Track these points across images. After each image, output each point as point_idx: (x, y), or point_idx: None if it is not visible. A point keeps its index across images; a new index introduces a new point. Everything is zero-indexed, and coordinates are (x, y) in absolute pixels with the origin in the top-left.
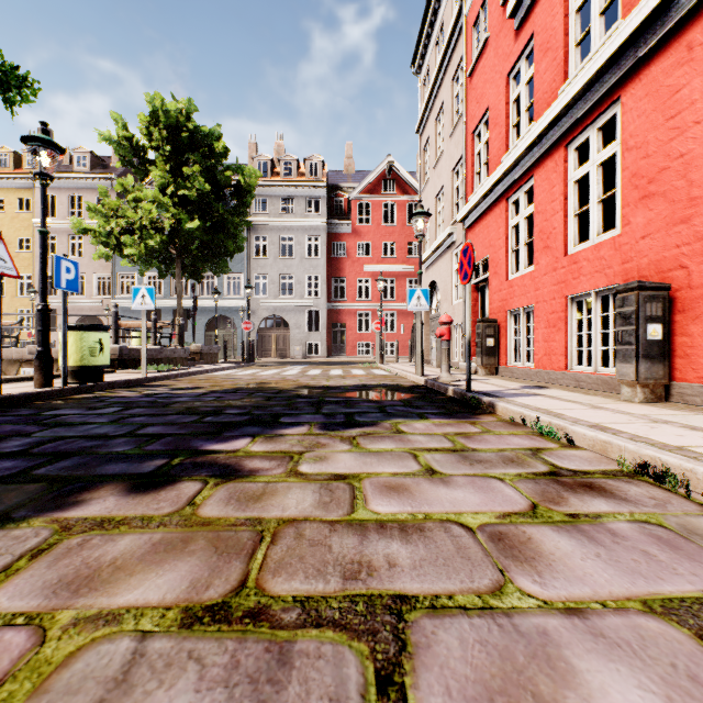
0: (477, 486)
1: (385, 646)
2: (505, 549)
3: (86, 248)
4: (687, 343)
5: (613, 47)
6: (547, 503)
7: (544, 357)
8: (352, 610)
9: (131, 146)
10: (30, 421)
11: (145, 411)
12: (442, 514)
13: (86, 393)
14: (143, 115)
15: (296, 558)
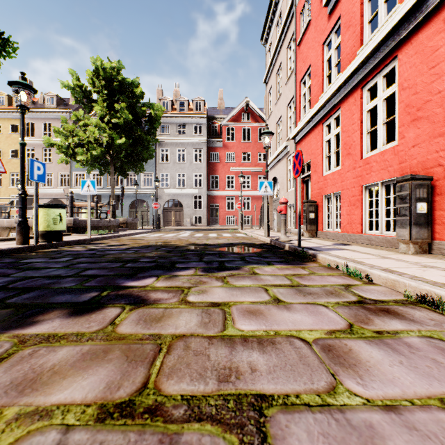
0: (309, 310)
1: (250, 438)
2: (334, 358)
3: (53, 156)
4: (443, 215)
5: (393, 22)
6: (359, 323)
7: (347, 225)
8: (225, 406)
9: (81, 91)
10: (11, 266)
11: (87, 260)
12: (287, 331)
13: (50, 248)
14: (89, 71)
15: (184, 365)
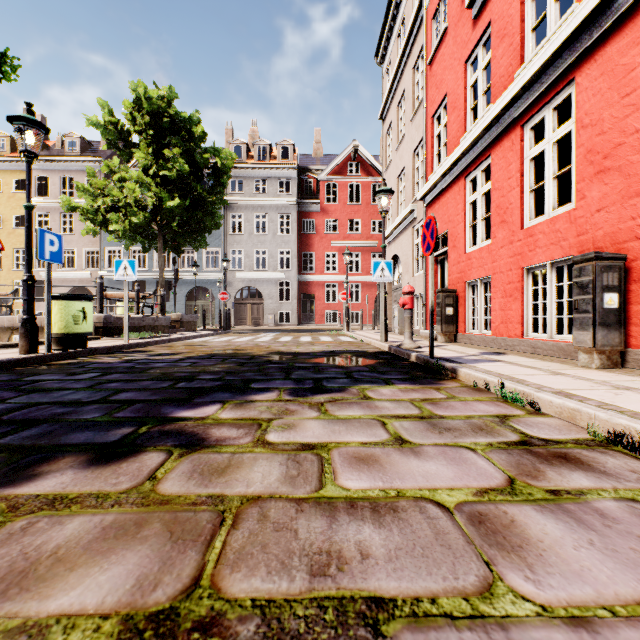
0: (449, 457)
1: None
2: (488, 535)
3: (76, 225)
4: None
5: (569, 29)
6: (524, 477)
7: (501, 325)
8: (319, 619)
9: (116, 130)
10: (8, 386)
11: (122, 376)
12: (415, 491)
13: (69, 359)
14: (127, 102)
15: (258, 547)
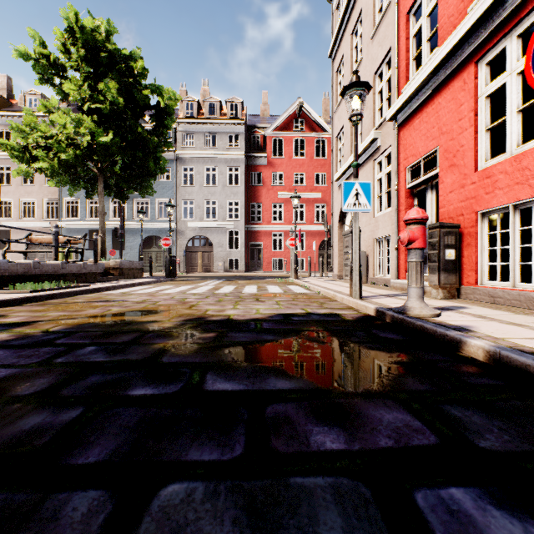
0: None
1: None
2: None
3: (36, 177)
4: None
5: None
6: None
7: None
8: None
9: (49, 64)
10: None
11: None
12: None
13: None
14: (58, 31)
15: None
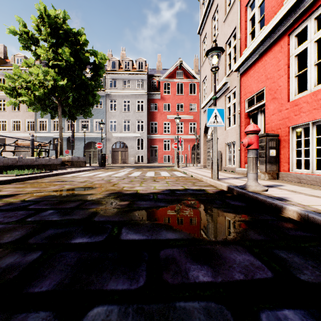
0: None
1: None
2: None
3: (21, 106)
4: None
5: None
6: None
7: None
8: None
9: (28, 37)
10: None
11: None
12: None
13: None
14: (34, 17)
15: None
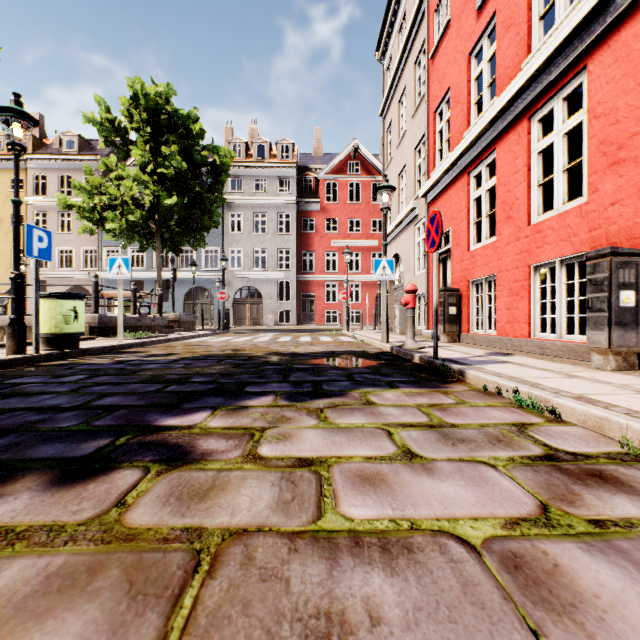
0: (466, 475)
1: None
2: (529, 587)
3: (74, 224)
4: None
5: (581, 14)
6: (559, 503)
7: (506, 325)
8: None
9: (113, 127)
10: None
11: (110, 379)
12: (432, 521)
13: (58, 360)
14: (124, 98)
15: (238, 605)
